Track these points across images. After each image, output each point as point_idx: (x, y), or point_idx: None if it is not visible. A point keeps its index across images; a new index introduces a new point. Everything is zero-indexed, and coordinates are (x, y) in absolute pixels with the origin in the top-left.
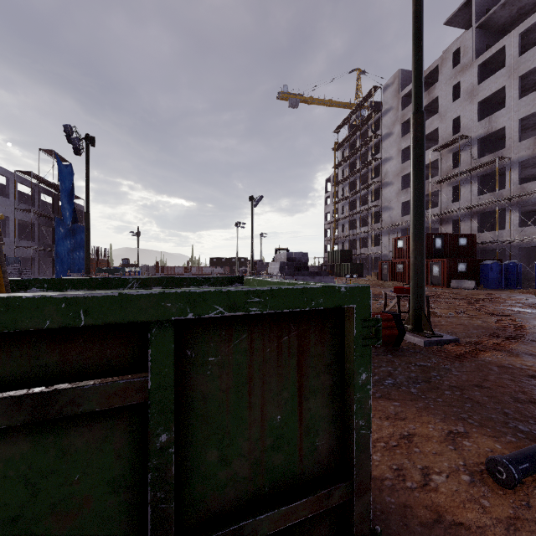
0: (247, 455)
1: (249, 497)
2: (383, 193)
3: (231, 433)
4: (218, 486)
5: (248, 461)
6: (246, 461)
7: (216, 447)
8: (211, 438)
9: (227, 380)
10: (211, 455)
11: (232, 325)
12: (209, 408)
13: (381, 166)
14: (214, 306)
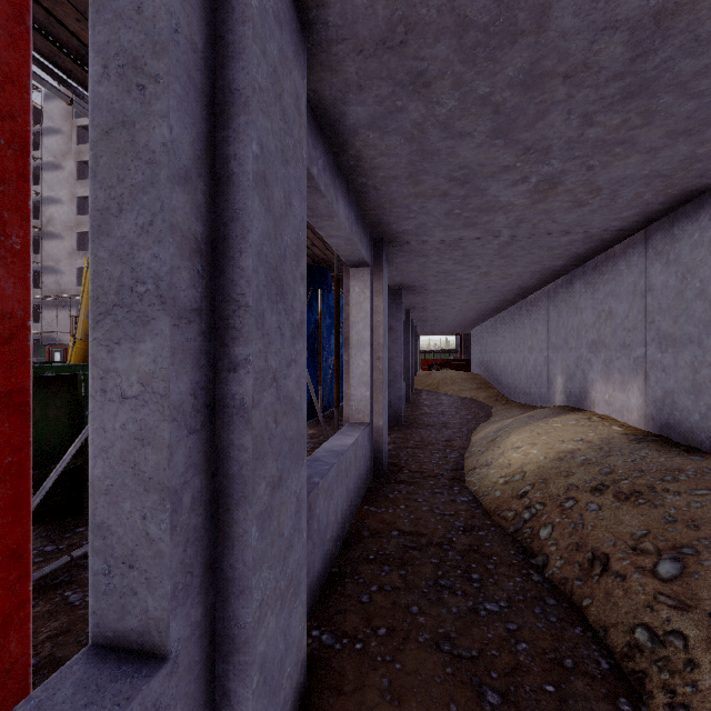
0: None
1: None
2: (47, 247)
3: None
4: None
5: None
6: None
7: None
8: None
9: None
10: None
11: None
12: None
13: (42, 205)
14: None
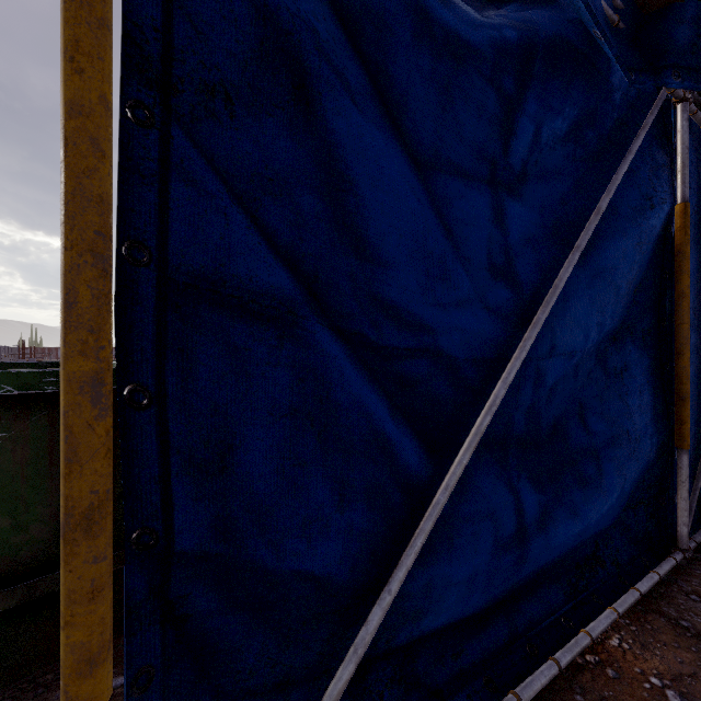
0: (48, 520)
1: (50, 558)
2: None
3: (28, 501)
4: (11, 550)
5: (49, 526)
6: (47, 526)
7: (9, 515)
8: (2, 507)
9: (23, 453)
10: (2, 522)
11: (29, 403)
12: (0, 479)
13: None
14: (2, 386)
